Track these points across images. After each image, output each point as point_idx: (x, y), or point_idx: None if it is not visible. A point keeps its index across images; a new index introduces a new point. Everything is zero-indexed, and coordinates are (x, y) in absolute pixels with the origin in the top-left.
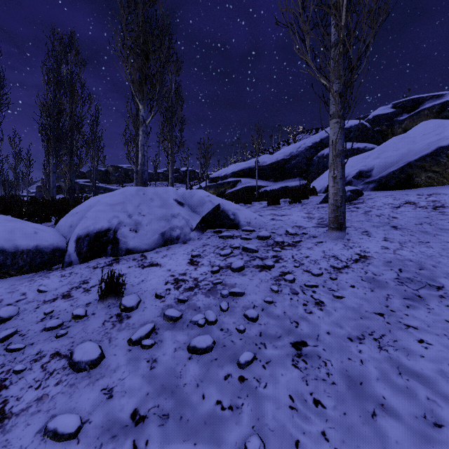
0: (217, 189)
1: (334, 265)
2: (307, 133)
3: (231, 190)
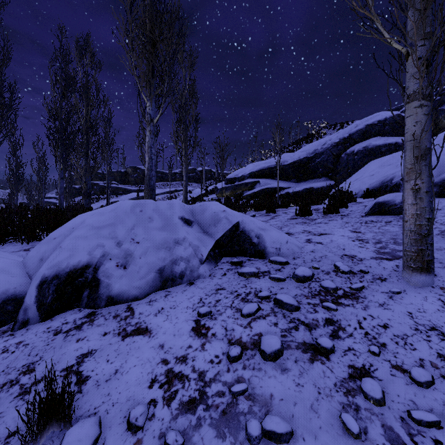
0: (233, 190)
1: (444, 354)
2: (331, 128)
3: (249, 192)
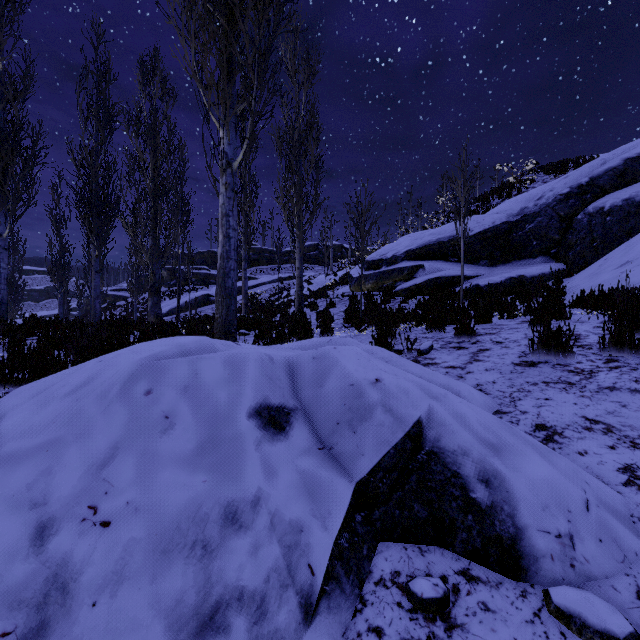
0: (379, 281)
1: None
2: (542, 172)
3: (405, 285)
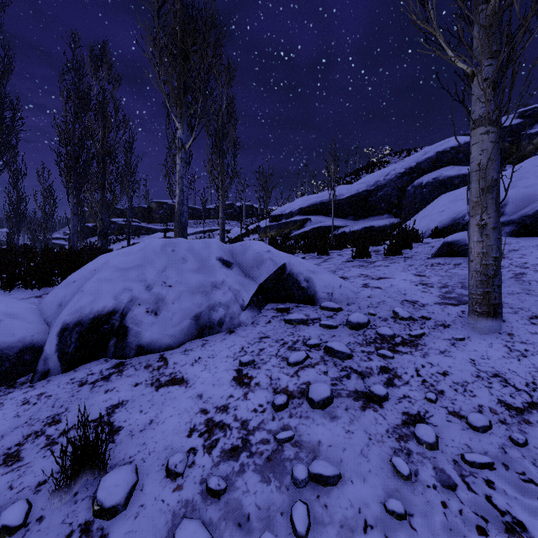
0: (279, 230)
1: (505, 400)
2: (396, 156)
3: (298, 232)
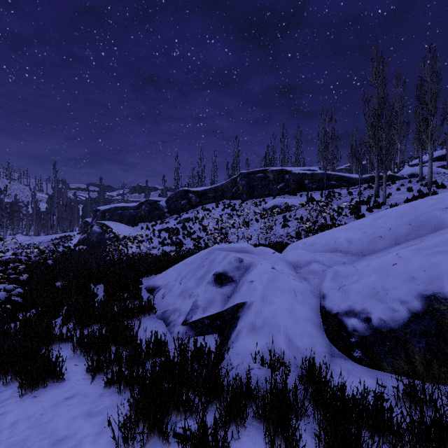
0: None
1: None
2: None
3: None
